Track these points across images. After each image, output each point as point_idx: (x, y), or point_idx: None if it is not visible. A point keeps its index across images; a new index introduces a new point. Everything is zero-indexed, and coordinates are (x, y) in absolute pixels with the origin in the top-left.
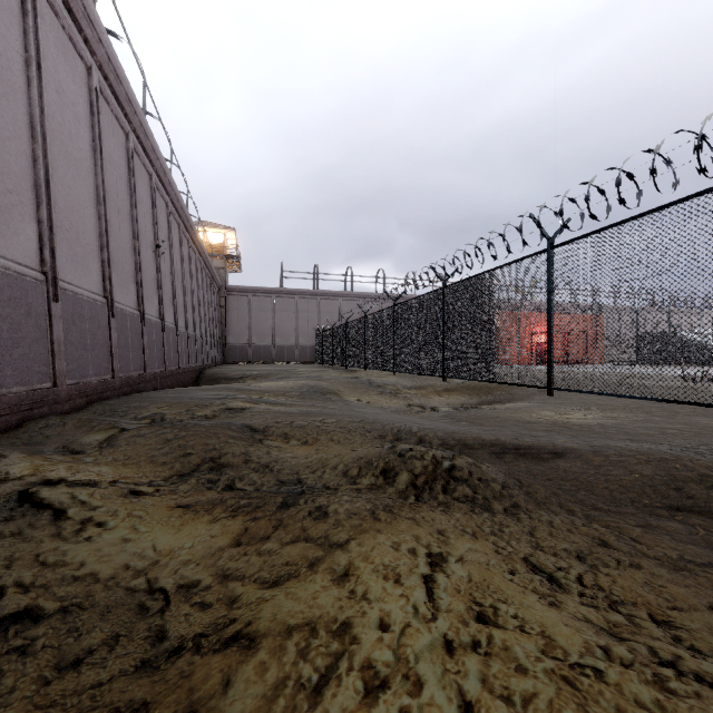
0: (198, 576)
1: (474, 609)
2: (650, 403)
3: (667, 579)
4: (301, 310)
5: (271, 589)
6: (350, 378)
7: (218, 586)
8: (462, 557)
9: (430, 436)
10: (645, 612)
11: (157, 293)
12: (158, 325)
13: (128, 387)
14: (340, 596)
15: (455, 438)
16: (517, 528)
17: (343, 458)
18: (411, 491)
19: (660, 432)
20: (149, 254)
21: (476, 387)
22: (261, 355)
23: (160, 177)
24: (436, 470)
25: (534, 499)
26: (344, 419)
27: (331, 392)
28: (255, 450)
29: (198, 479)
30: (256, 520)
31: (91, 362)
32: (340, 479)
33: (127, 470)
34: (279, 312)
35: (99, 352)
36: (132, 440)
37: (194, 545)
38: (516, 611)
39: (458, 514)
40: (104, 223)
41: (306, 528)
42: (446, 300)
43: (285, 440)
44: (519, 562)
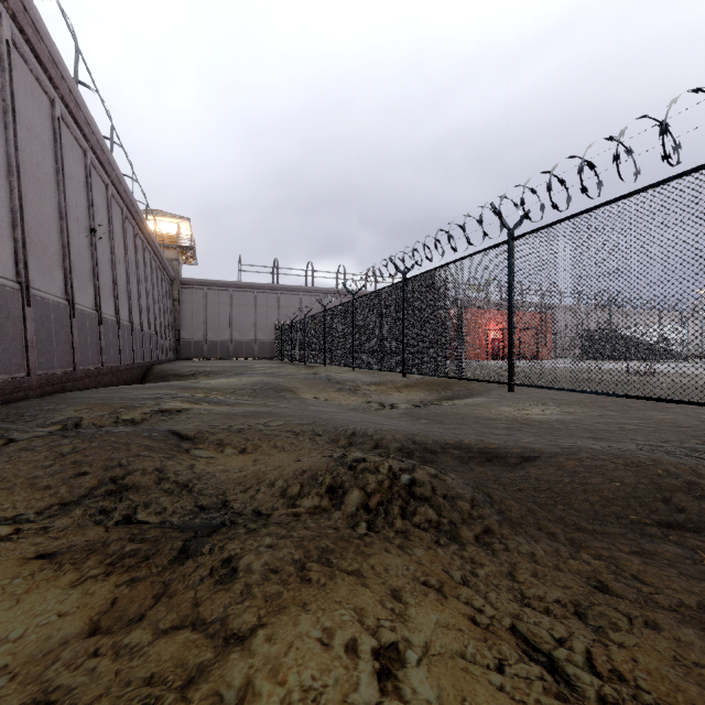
0: None
1: None
2: (602, 398)
3: (701, 650)
4: (260, 304)
5: None
6: (308, 374)
7: None
8: (428, 648)
9: (388, 439)
10: None
11: (93, 282)
12: (93, 317)
13: (50, 386)
14: None
15: (415, 441)
16: (494, 568)
17: (284, 471)
18: (362, 516)
19: (619, 428)
20: (82, 238)
21: (435, 382)
22: (217, 351)
23: (98, 155)
24: (392, 487)
25: (508, 520)
26: (293, 421)
27: (286, 389)
28: (174, 465)
29: (86, 510)
30: (134, 584)
31: None
32: (276, 501)
33: None
34: (236, 306)
35: (9, 346)
36: (16, 455)
37: (25, 634)
38: None
39: (420, 550)
40: (17, 197)
41: (200, 601)
42: (405, 293)
43: (219, 449)
44: (506, 638)
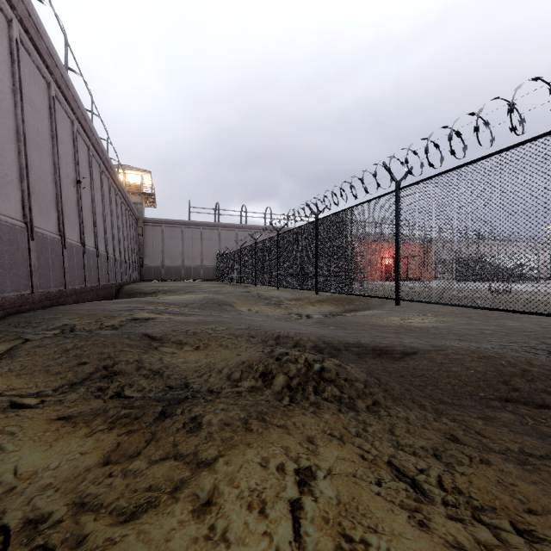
0: (51, 507)
1: (343, 549)
2: (469, 310)
3: (516, 476)
4: (205, 238)
5: (124, 526)
6: (243, 292)
7: (69, 521)
8: (331, 470)
9: (304, 340)
10: (507, 520)
11: (78, 221)
12: (79, 248)
13: (48, 301)
14: (197, 536)
15: (324, 341)
16: (379, 427)
17: (228, 362)
18: (286, 393)
19: (480, 333)
20: (71, 188)
21: (341, 298)
22: (172, 274)
23: (82, 124)
24: (308, 372)
25: (391, 396)
26: (233, 327)
27: (227, 304)
28: (148, 357)
29: (88, 388)
30: (130, 434)
31: (9, 279)
32: (223, 383)
33: (18, 381)
34: (187, 240)
35: (18, 270)
36: (32, 350)
37: (60, 465)
38: (388, 545)
39: (327, 415)
40: (23, 157)
41: (178, 443)
42: (318, 230)
43: (180, 347)
44: (384, 467)
